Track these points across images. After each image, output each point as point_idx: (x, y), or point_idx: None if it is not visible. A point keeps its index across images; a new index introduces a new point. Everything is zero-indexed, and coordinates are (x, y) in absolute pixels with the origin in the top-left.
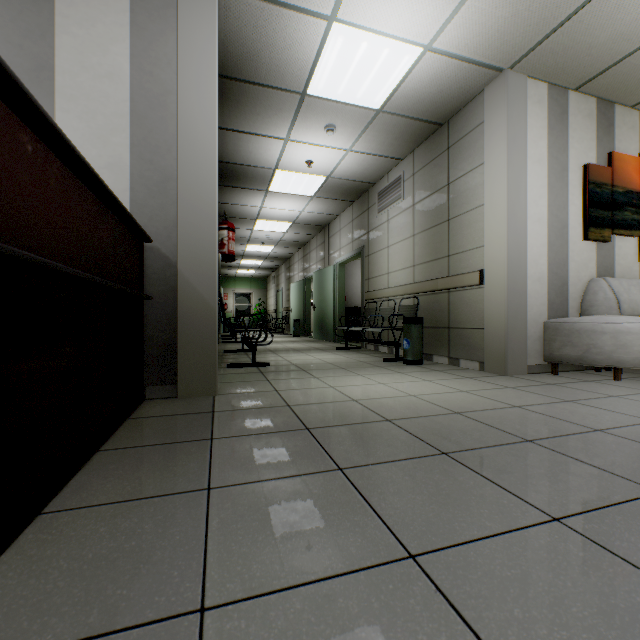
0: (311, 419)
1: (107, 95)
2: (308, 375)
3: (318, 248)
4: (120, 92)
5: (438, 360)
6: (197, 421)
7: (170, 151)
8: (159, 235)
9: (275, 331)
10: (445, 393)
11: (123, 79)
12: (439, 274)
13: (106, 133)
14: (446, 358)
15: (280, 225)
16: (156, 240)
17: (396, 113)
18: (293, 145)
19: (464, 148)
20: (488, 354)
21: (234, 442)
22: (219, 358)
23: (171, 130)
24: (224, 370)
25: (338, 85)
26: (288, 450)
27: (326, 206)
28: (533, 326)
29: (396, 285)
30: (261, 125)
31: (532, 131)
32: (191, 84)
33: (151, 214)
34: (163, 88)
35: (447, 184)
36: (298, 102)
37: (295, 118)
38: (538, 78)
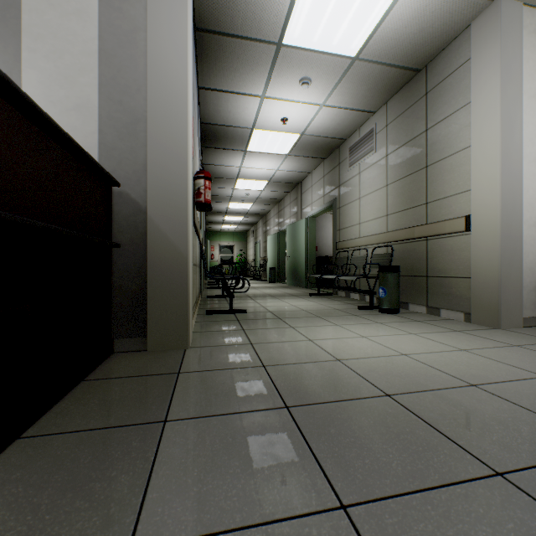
0: (290, 389)
1: (75, 33)
2: (284, 324)
3: (291, 204)
4: (88, 30)
5: (414, 309)
6: (156, 387)
7: (140, 91)
8: (128, 179)
9: (253, 278)
10: (442, 352)
11: (91, 16)
12: (415, 222)
13: (74, 73)
14: (424, 307)
15: (257, 184)
16: (125, 185)
17: (372, 60)
18: (269, 102)
19: (445, 90)
20: (476, 305)
21: (191, 429)
22: (201, 303)
23: (141, 69)
24: (202, 317)
25: (314, 31)
26: (261, 451)
27: (299, 164)
28: (528, 275)
29: (368, 234)
30: (238, 82)
31: (527, 63)
32: (161, 19)
33: (120, 157)
34: (132, 25)
35: (425, 130)
36: (274, 54)
37: (271, 72)
38: (535, 5)
